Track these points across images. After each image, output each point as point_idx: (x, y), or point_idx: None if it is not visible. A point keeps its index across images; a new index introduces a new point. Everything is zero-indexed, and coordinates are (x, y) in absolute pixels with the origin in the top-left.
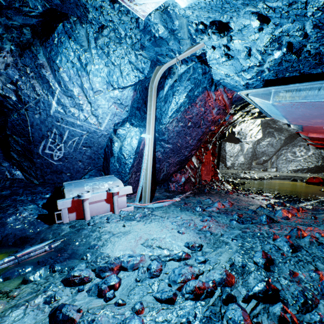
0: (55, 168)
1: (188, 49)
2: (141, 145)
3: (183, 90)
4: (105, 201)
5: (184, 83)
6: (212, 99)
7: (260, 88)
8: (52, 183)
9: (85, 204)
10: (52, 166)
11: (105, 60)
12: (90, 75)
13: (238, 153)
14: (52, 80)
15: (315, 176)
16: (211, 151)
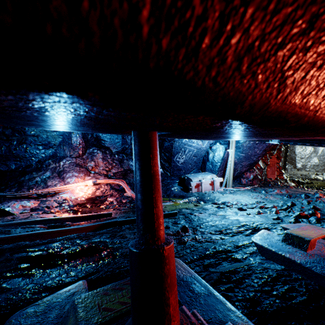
0: (179, 168)
1: None
2: (225, 155)
3: None
4: (209, 184)
5: None
6: None
7: None
8: (176, 175)
9: (202, 184)
10: (178, 167)
11: None
12: None
13: (310, 154)
14: None
15: None
16: (276, 155)
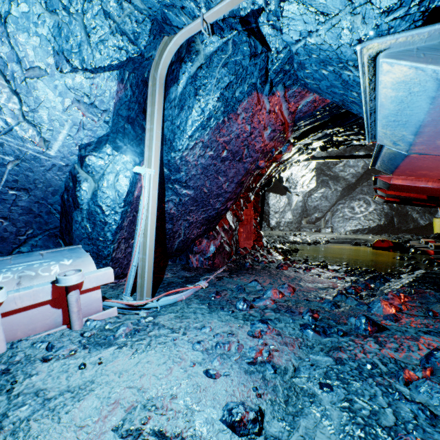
0: None
1: None
2: (137, 189)
3: (214, 86)
4: (50, 303)
5: (215, 72)
6: (265, 111)
7: (426, 26)
8: None
9: None
10: None
11: None
12: (10, 26)
13: (284, 207)
14: None
15: (383, 239)
16: (253, 204)
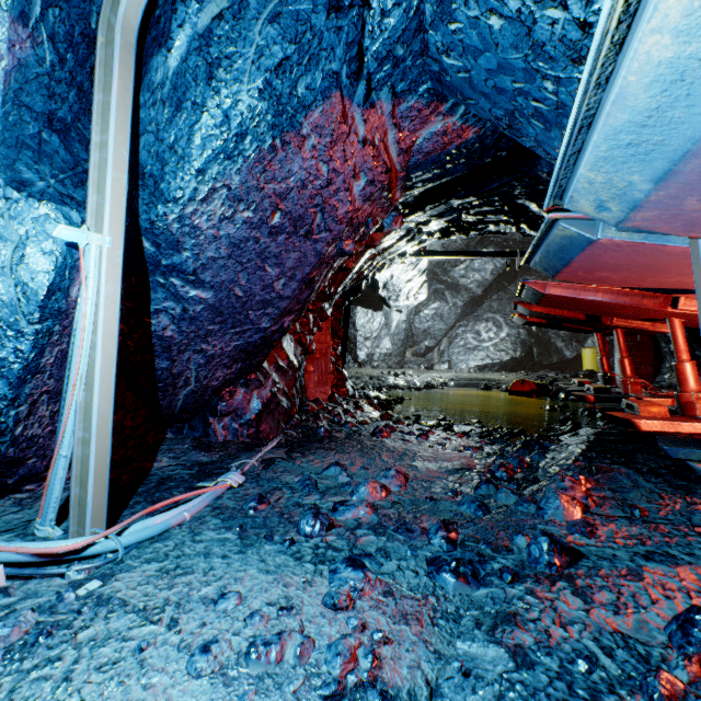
0: None
1: None
2: (76, 283)
3: (252, 63)
4: None
5: (254, 32)
6: (356, 139)
7: None
8: None
9: None
10: None
11: None
12: None
13: (380, 331)
14: None
15: (524, 380)
16: (331, 324)
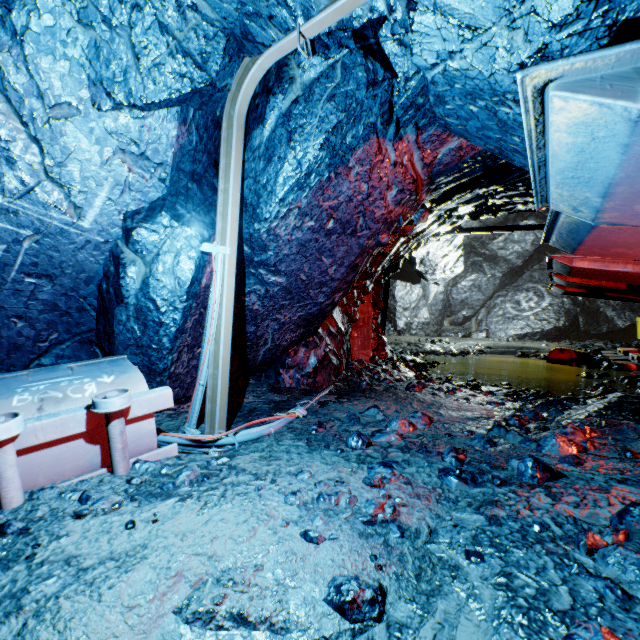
0: None
1: (332, 2)
2: (205, 276)
3: (316, 128)
4: (83, 437)
5: (318, 108)
6: (389, 163)
7: (613, 47)
8: None
9: (0, 457)
10: None
11: (76, 3)
12: (28, 46)
13: (418, 302)
14: None
15: (562, 348)
16: (372, 297)
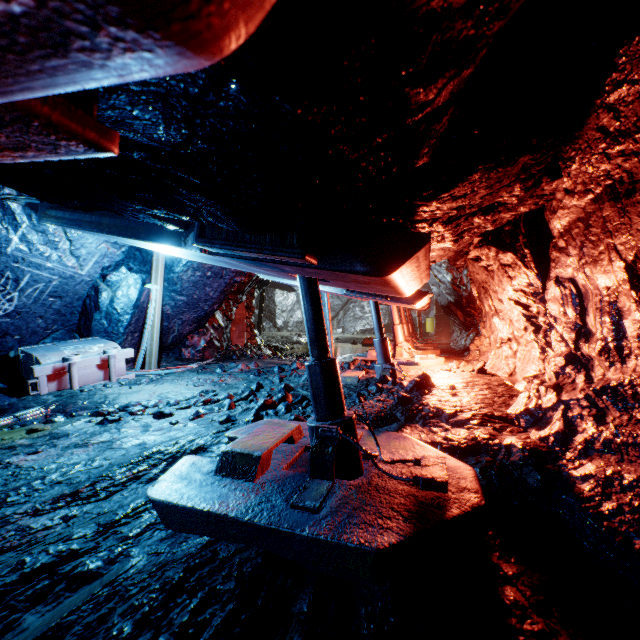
0: None
1: None
2: (143, 297)
3: None
4: (97, 367)
5: None
6: None
7: None
8: None
9: (74, 369)
10: None
11: None
12: None
13: (293, 306)
14: (20, 212)
15: (370, 337)
16: (247, 304)
